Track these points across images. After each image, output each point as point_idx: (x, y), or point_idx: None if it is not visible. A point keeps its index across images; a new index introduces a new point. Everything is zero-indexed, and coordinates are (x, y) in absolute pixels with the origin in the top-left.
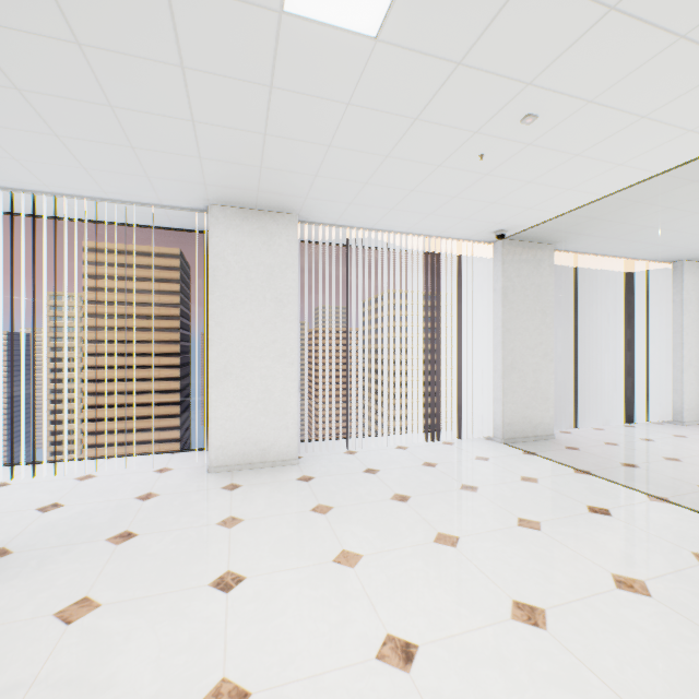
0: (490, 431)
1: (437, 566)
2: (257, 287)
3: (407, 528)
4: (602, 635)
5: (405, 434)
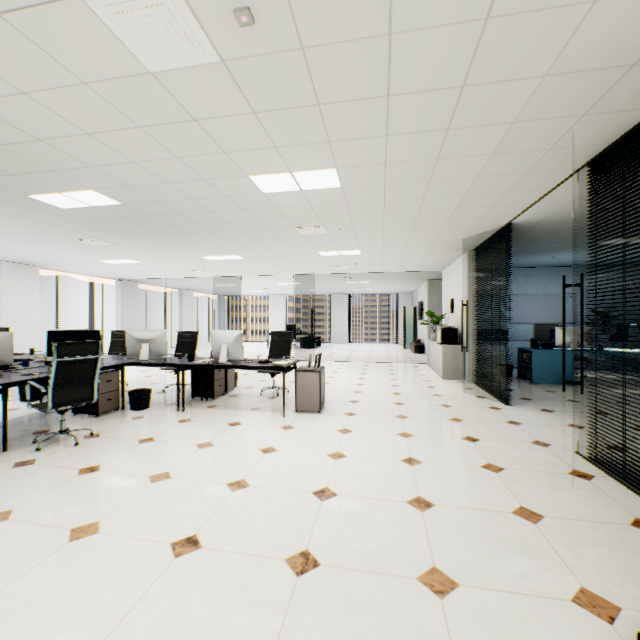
0: None
1: None
2: (22, 296)
3: None
4: None
5: None
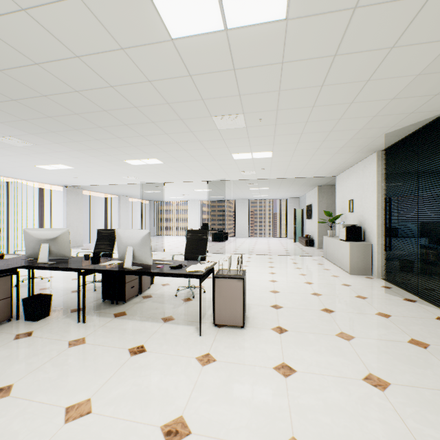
0: None
1: None
2: None
3: None
4: None
5: None
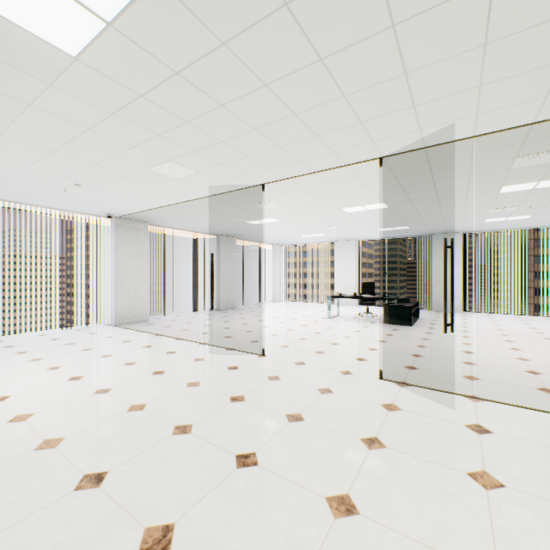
0: (111, 321)
1: (23, 366)
2: None
3: (17, 360)
4: (78, 366)
5: (53, 329)
